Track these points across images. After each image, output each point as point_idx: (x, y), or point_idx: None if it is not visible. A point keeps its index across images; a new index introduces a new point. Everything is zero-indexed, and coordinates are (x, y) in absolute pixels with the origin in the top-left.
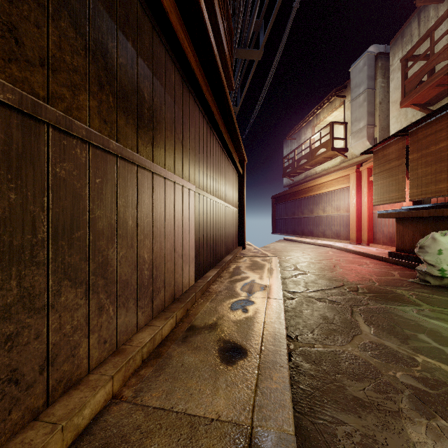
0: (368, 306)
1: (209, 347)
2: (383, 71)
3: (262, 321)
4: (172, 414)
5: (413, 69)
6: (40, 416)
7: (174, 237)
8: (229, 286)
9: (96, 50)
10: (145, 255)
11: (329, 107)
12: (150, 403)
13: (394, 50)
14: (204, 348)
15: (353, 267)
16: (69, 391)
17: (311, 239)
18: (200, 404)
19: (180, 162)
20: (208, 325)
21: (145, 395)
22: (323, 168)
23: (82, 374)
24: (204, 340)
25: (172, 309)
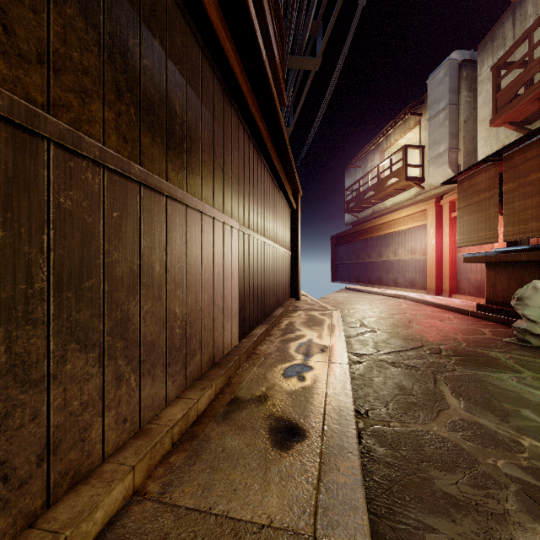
0: (455, 372)
1: (257, 426)
2: (469, 82)
3: (323, 392)
4: (210, 518)
5: (506, 80)
6: (38, 522)
7: (213, 286)
8: (281, 347)
9: (113, 47)
10: (176, 309)
11: (401, 127)
12: (181, 502)
13: (482, 57)
14: (250, 427)
15: (433, 323)
16: (77, 487)
17: (379, 288)
18: (246, 504)
19: (221, 193)
20: (256, 397)
21: (176, 491)
22: (394, 202)
23: (94, 464)
24: (250, 417)
25: (210, 376)
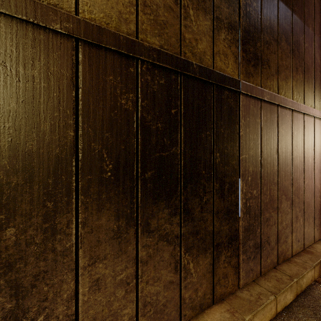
0: None
1: None
2: None
3: None
4: None
5: None
6: (277, 268)
7: None
8: None
9: (294, 48)
10: (318, 185)
11: None
12: None
13: None
14: None
15: None
16: (285, 262)
17: None
18: None
19: None
20: None
21: None
22: None
23: (289, 255)
24: None
25: None
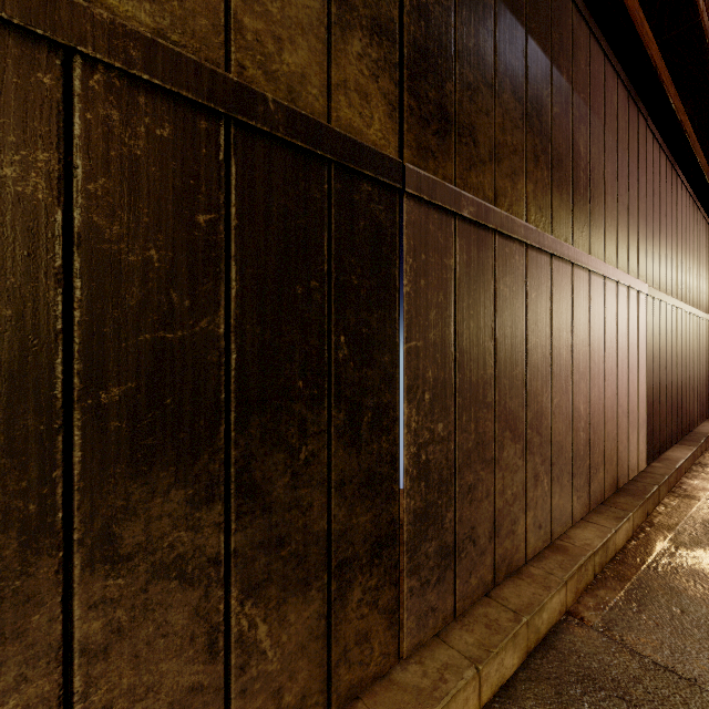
0: None
1: None
2: None
3: None
4: (701, 692)
5: None
6: (491, 595)
7: (616, 379)
8: None
9: (531, 112)
10: (580, 406)
11: None
12: (641, 650)
13: None
14: None
15: None
16: (511, 578)
17: None
18: None
19: (625, 245)
20: None
21: (626, 634)
22: None
23: (519, 561)
24: None
25: (620, 504)
